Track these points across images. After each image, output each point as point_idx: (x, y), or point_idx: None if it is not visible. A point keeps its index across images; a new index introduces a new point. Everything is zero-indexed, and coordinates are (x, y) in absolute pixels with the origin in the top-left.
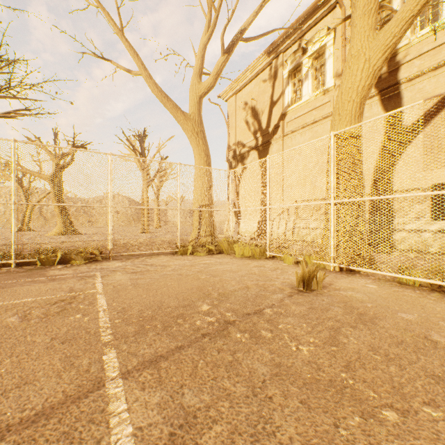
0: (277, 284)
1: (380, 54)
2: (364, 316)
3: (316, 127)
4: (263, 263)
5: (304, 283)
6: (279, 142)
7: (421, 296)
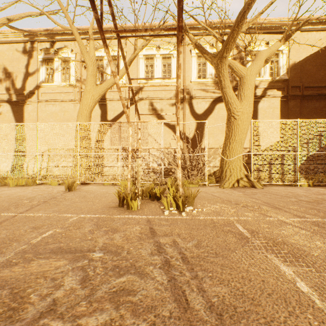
0: (55, 192)
1: (98, 96)
2: (92, 192)
3: (64, 104)
4: (38, 187)
5: (69, 188)
6: (34, 105)
7: (109, 187)
